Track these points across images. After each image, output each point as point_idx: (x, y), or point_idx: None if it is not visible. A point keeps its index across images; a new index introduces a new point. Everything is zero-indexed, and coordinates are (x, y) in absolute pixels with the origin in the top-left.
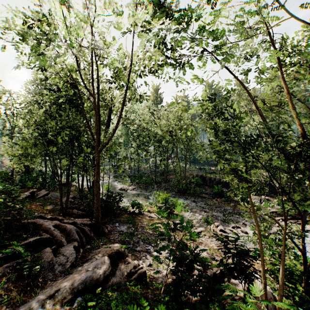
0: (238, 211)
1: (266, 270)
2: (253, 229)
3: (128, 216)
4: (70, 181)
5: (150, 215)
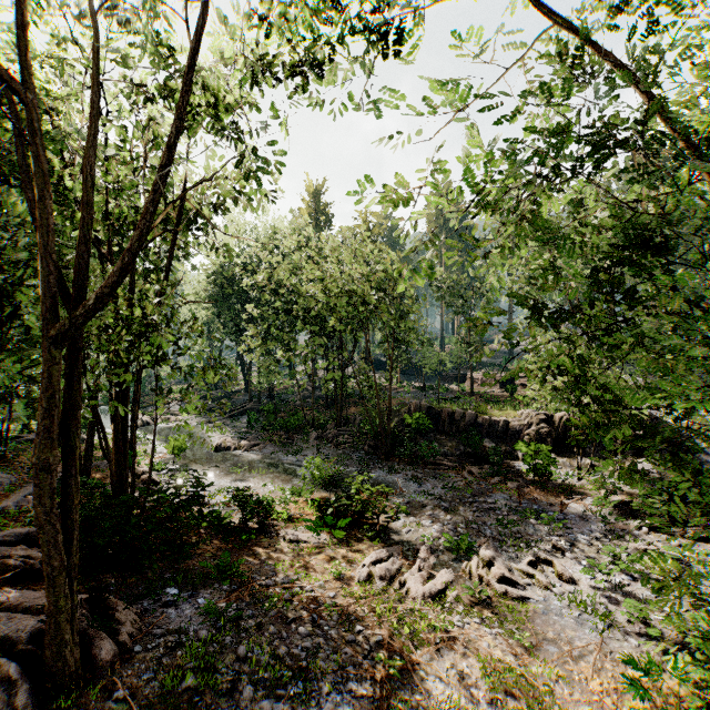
0: (532, 505)
1: None
2: (591, 572)
3: (221, 547)
4: None
5: (294, 534)
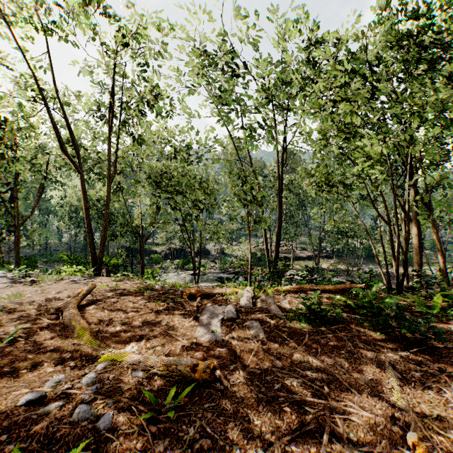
0: None
1: None
2: None
3: None
4: None
5: None
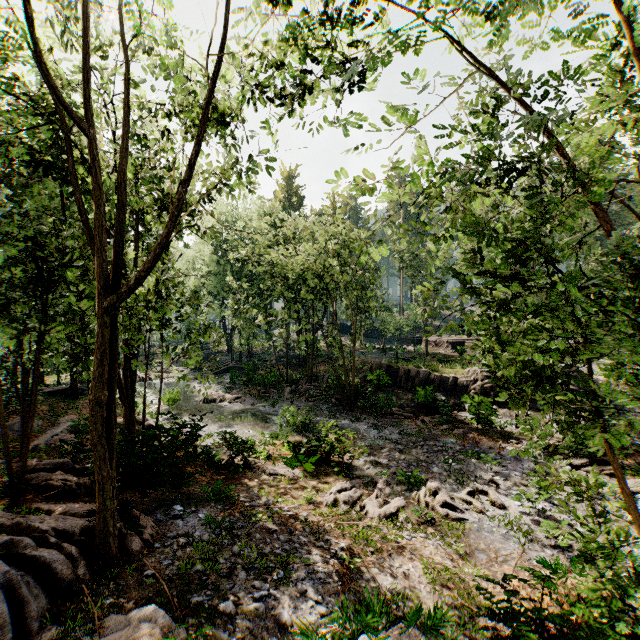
0: (474, 447)
1: (575, 625)
2: (518, 499)
3: (214, 478)
4: (35, 398)
5: (273, 469)
